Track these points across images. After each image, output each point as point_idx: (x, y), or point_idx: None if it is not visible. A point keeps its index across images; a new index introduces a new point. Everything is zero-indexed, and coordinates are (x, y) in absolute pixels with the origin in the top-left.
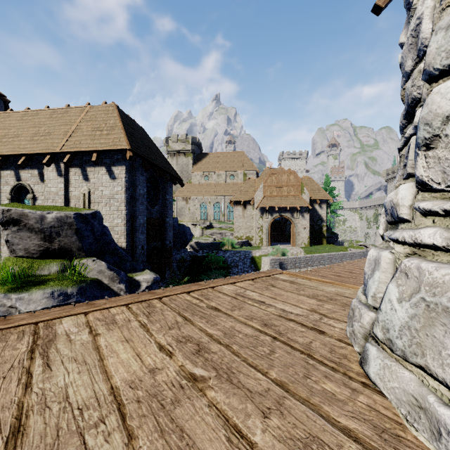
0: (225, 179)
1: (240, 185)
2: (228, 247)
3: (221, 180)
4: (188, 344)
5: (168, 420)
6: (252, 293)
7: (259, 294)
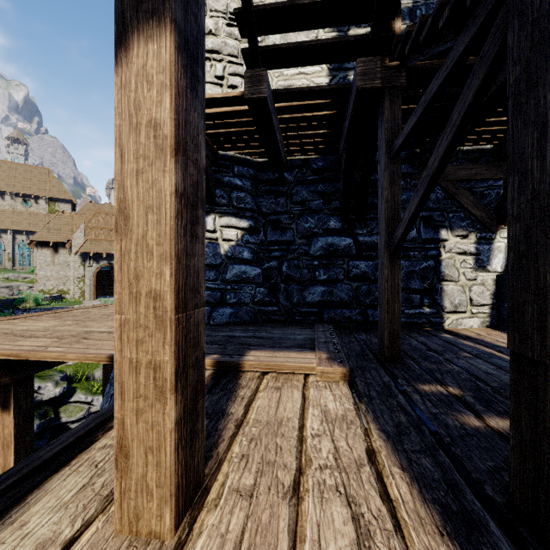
0: (13, 204)
1: (43, 218)
2: (29, 304)
3: (5, 204)
4: (70, 320)
5: (78, 325)
6: (94, 311)
7: (98, 311)
